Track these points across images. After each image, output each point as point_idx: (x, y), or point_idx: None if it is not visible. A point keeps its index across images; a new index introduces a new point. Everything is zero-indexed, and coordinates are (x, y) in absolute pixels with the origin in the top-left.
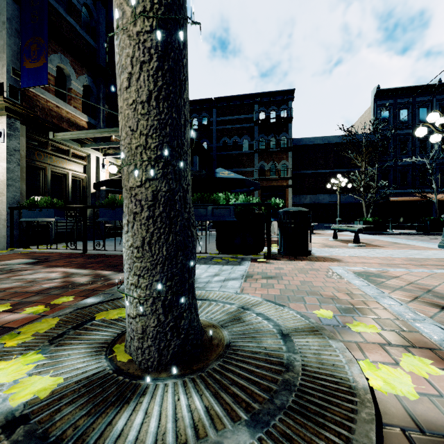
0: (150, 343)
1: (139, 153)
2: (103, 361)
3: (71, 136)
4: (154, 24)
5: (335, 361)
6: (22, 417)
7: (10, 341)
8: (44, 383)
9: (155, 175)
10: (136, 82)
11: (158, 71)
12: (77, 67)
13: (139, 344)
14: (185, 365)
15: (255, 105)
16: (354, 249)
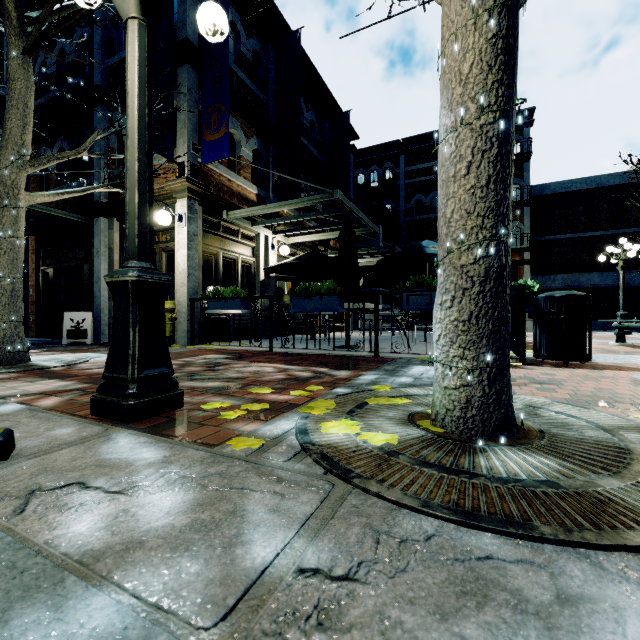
0: (474, 412)
1: (475, 233)
2: (417, 430)
3: (246, 213)
4: (497, 115)
5: None
6: (393, 451)
7: (313, 411)
8: (384, 436)
9: (488, 252)
10: (476, 169)
11: (497, 156)
12: (247, 130)
13: (462, 414)
14: (507, 439)
15: None
16: None
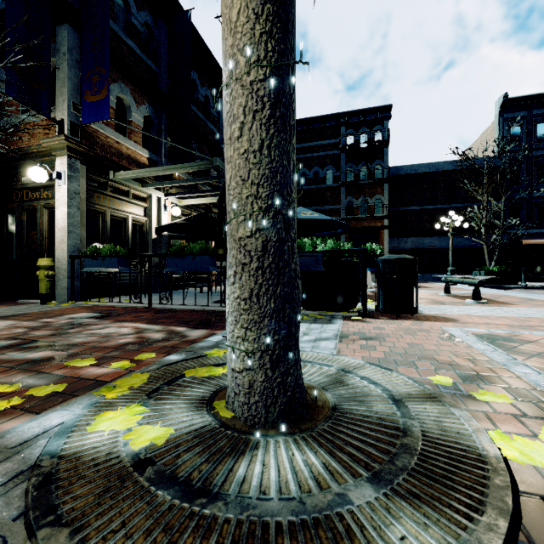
0: (257, 398)
1: (250, 203)
2: (206, 416)
3: (133, 175)
4: (267, 72)
5: (460, 429)
6: (147, 459)
7: (110, 393)
8: (157, 432)
9: (265, 225)
10: (248, 131)
11: (270, 119)
12: (137, 96)
13: (246, 399)
14: (292, 424)
15: (341, 127)
16: (473, 306)
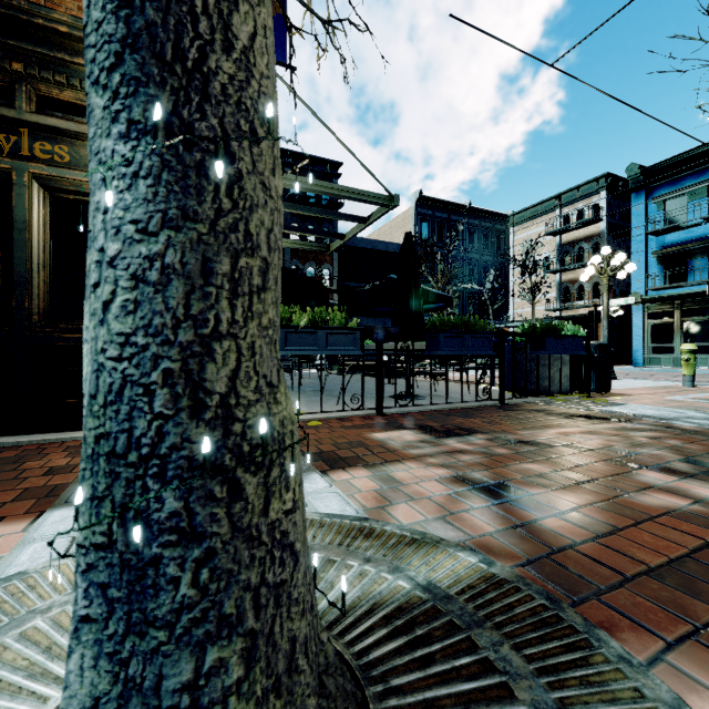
0: None
1: None
2: None
3: None
4: None
5: None
6: None
7: None
8: None
9: None
10: None
11: None
12: None
13: None
14: None
15: (286, 168)
16: None
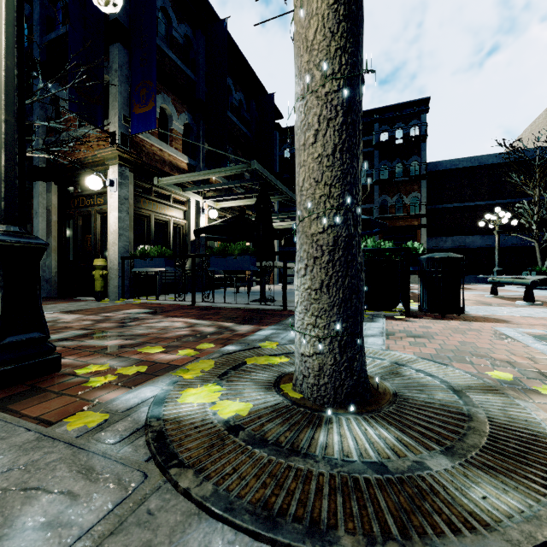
0: (326, 380)
1: (323, 202)
2: (277, 395)
3: (175, 180)
4: (341, 83)
5: (527, 418)
6: (237, 426)
7: (186, 375)
8: (238, 406)
9: (336, 221)
10: (322, 137)
11: (343, 125)
12: (178, 105)
13: (315, 381)
14: (358, 406)
15: (375, 123)
16: (526, 308)
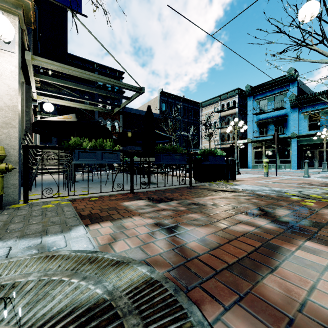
0: None
1: None
2: None
3: (60, 68)
4: None
5: None
6: None
7: None
8: None
9: None
10: None
11: None
12: None
13: None
14: None
15: (96, 71)
16: None
